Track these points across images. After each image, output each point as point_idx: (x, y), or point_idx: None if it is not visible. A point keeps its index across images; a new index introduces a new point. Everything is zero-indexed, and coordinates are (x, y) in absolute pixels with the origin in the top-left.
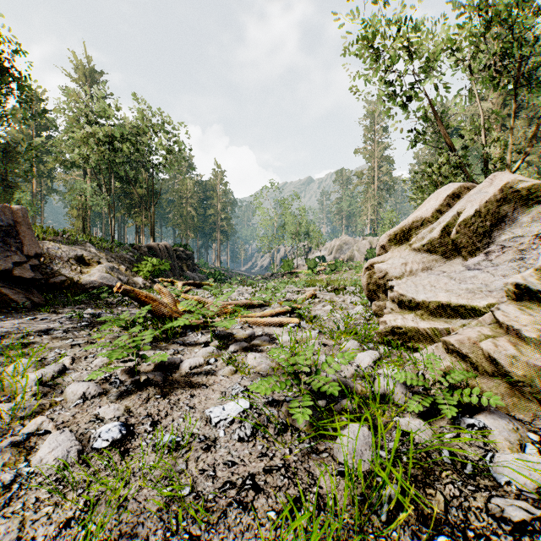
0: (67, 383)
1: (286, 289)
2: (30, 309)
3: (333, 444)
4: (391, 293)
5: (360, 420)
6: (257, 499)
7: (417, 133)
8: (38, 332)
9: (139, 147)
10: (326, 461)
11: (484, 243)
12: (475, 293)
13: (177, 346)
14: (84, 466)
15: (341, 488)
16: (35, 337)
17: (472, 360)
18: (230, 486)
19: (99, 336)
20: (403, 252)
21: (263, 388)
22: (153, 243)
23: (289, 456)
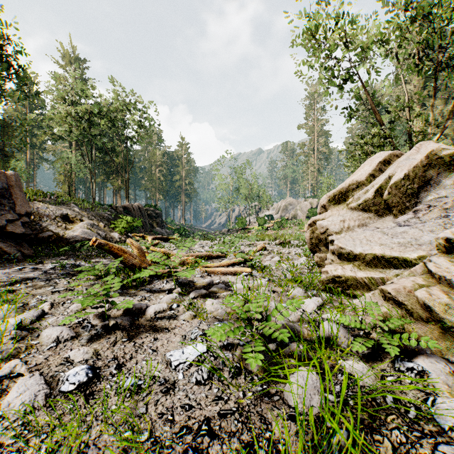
0: (43, 327)
1: (240, 243)
2: (21, 260)
3: (283, 387)
4: (332, 246)
5: (307, 363)
6: (212, 445)
7: (351, 111)
8: (24, 280)
9: (115, 123)
10: (277, 404)
11: (412, 202)
12: (406, 247)
13: (145, 292)
14: (50, 409)
15: (292, 432)
16: (21, 285)
17: (407, 307)
18: (186, 431)
19: (75, 284)
20: (341, 211)
21: (219, 334)
22: (128, 204)
23: (243, 401)
